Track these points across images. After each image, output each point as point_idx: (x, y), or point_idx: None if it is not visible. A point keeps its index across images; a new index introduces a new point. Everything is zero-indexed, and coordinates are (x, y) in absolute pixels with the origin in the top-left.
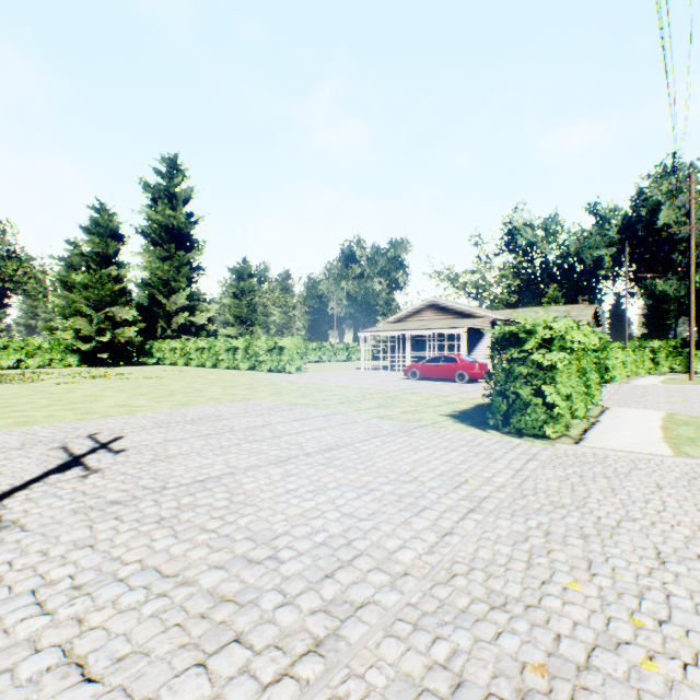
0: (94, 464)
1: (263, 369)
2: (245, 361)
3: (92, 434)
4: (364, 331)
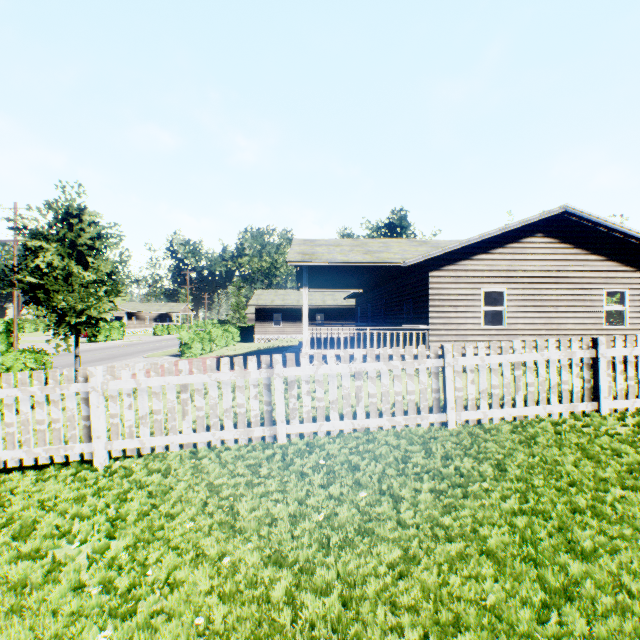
0: None
1: None
2: None
3: None
4: None
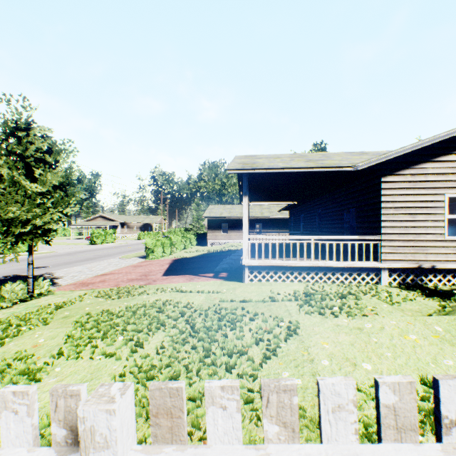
0: None
1: None
2: None
3: None
4: (73, 225)
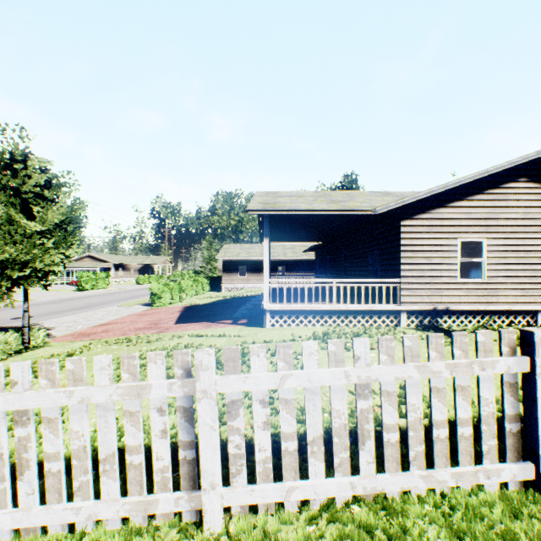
0: None
1: None
2: None
3: None
4: None
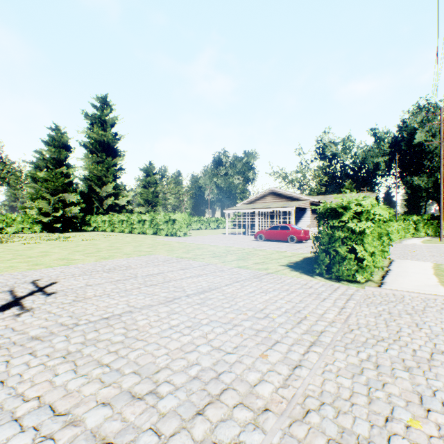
0: (29, 304)
1: (162, 234)
2: (150, 229)
3: (35, 280)
4: (228, 209)
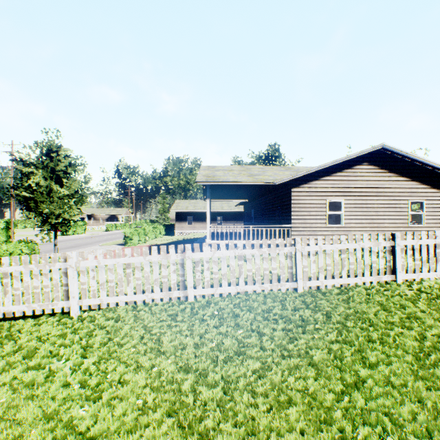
0: None
1: None
2: None
3: None
4: None
